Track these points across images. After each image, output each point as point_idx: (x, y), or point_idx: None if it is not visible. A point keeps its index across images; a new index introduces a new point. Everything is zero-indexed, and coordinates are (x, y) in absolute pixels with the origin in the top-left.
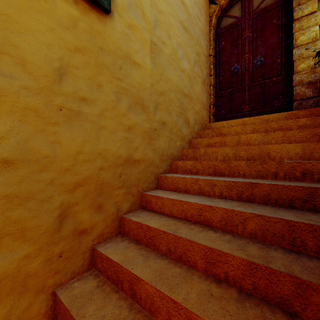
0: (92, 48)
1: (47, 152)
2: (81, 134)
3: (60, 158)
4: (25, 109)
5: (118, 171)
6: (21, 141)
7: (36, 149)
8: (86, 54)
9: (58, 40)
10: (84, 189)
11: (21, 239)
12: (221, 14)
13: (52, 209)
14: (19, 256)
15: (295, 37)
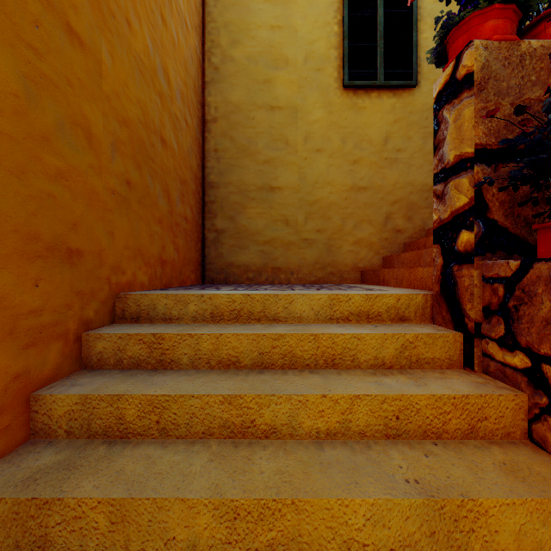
0: (404, 116)
1: (380, 183)
2: (397, 172)
3: (386, 186)
4: (371, 163)
5: (424, 196)
6: (369, 178)
7: (375, 182)
8: (400, 122)
9: (385, 122)
10: (399, 205)
11: (369, 224)
12: None
13: (382, 214)
14: (369, 232)
15: None
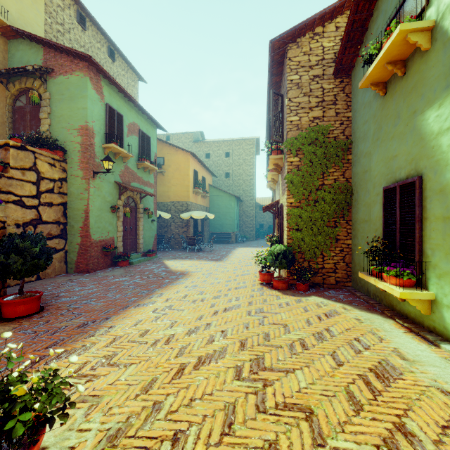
0: None
1: None
2: None
3: None
4: None
5: None
6: None
7: None
8: None
9: None
10: None
11: None
12: (16, 97)
13: None
14: None
15: (41, 127)
